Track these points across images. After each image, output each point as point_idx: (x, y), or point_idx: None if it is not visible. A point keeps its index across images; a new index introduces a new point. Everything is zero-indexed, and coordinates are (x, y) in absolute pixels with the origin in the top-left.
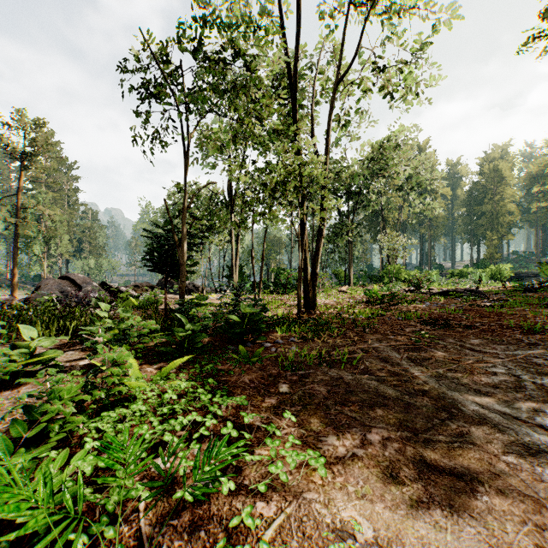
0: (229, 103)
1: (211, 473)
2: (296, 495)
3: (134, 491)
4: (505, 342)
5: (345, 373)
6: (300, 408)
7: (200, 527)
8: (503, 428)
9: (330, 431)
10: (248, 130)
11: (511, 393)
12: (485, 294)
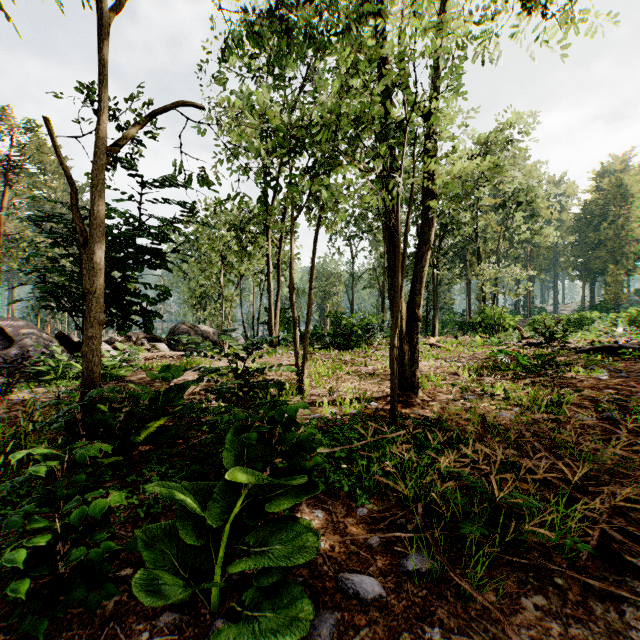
0: None
1: None
2: None
3: None
4: None
5: None
6: None
7: None
8: None
9: None
10: None
11: None
12: None
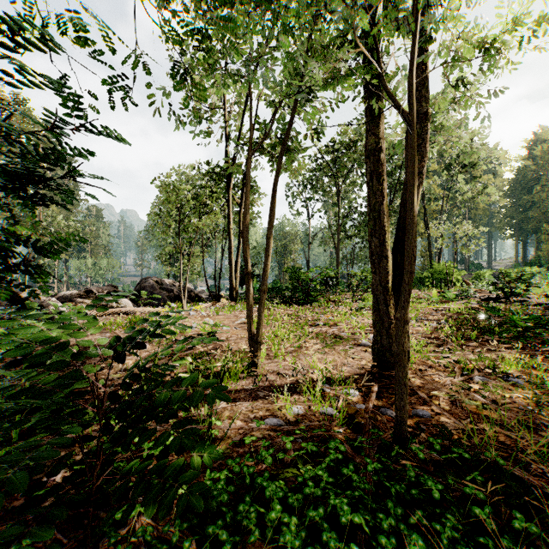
0: None
1: None
2: None
3: None
4: None
5: None
6: None
7: None
8: None
9: None
10: None
11: None
12: None
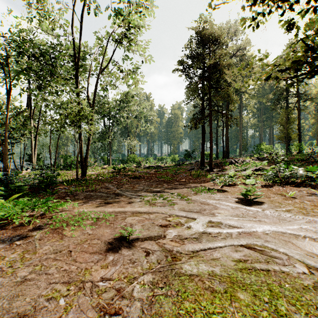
0: (38, 77)
1: (45, 211)
2: (70, 210)
3: (23, 213)
4: (151, 181)
5: (92, 193)
6: (73, 201)
7: (44, 217)
8: (128, 196)
9: (82, 203)
10: (49, 91)
11: (138, 191)
12: (163, 167)
